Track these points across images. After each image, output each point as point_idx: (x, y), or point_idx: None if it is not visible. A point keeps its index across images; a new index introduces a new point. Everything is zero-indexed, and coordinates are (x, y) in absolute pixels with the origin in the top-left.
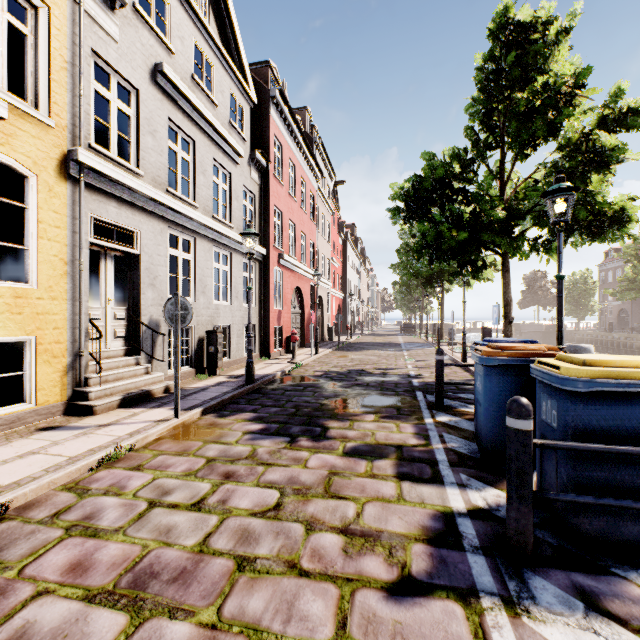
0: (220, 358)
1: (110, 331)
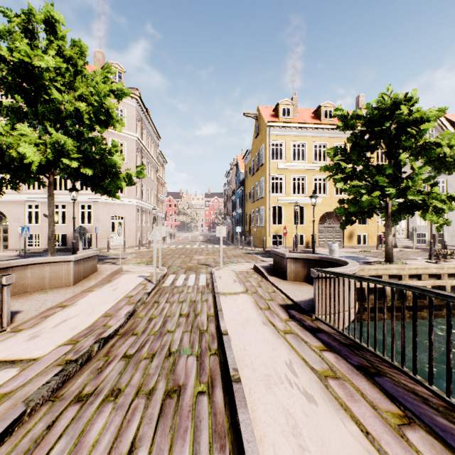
0: (436, 242)
1: (401, 233)
